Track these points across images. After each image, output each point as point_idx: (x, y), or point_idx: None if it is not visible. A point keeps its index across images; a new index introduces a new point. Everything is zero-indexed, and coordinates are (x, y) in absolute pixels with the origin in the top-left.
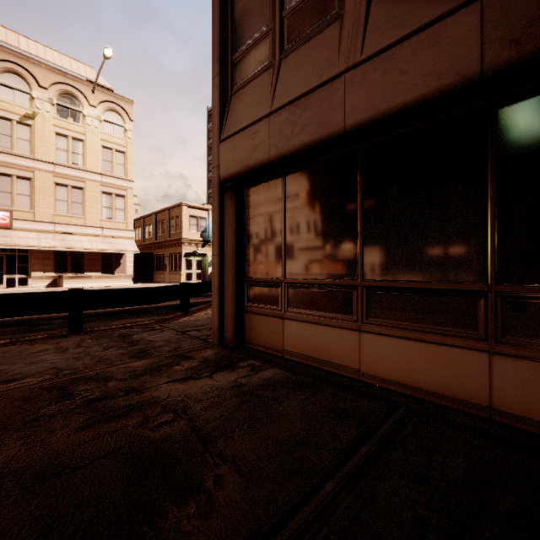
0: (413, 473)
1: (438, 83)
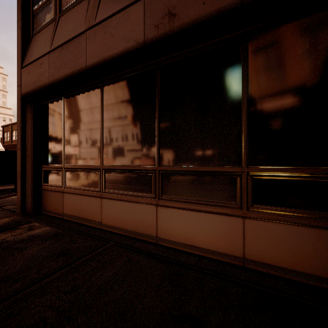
0: (71, 287)
1: (127, 44)
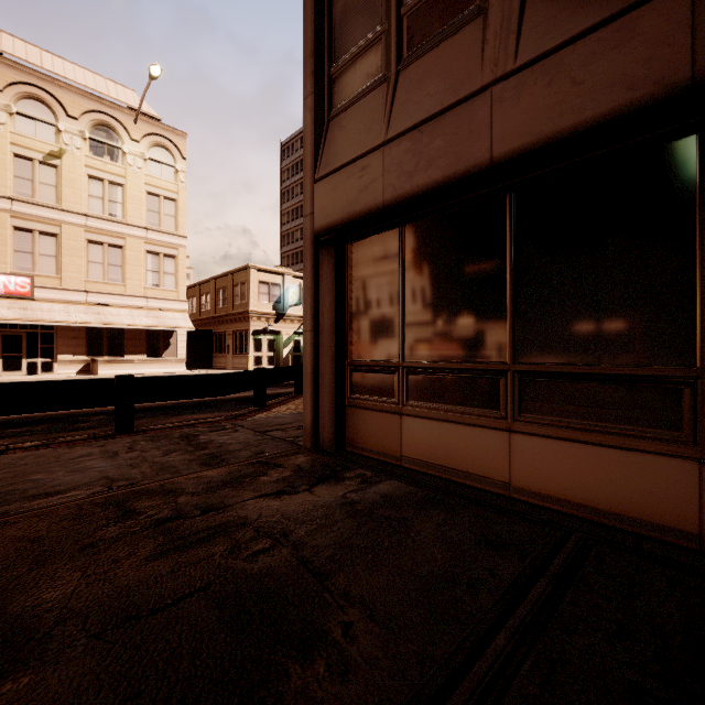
0: (611, 624)
1: (628, 95)
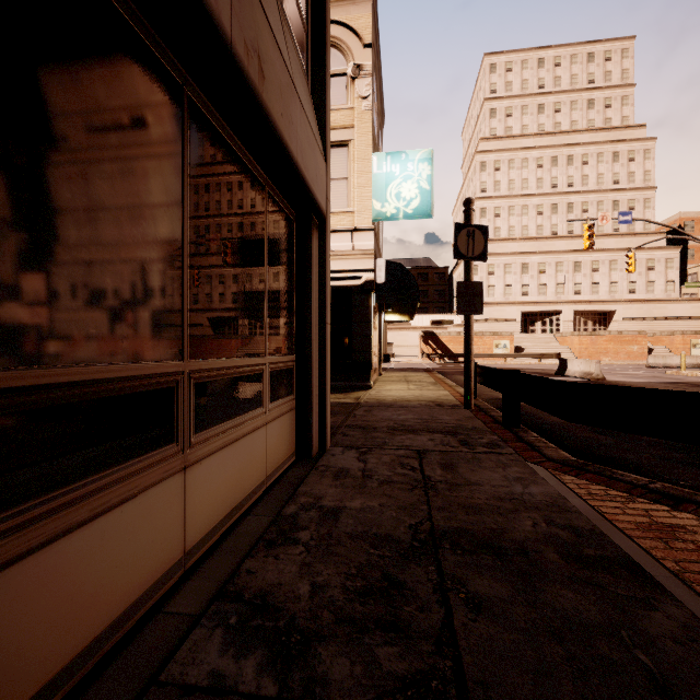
0: None
1: None
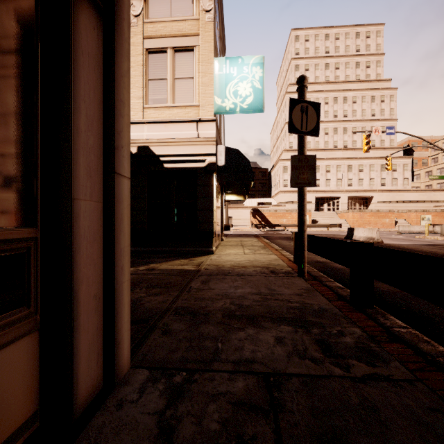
0: None
1: None
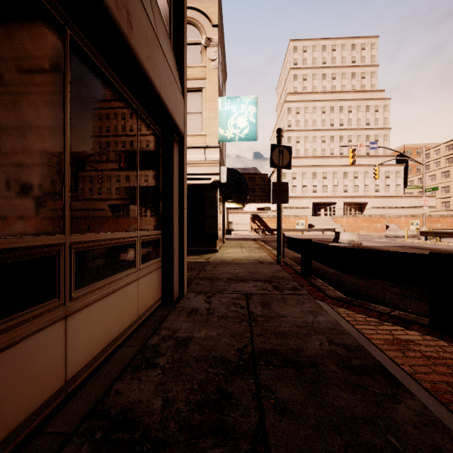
0: None
1: None
